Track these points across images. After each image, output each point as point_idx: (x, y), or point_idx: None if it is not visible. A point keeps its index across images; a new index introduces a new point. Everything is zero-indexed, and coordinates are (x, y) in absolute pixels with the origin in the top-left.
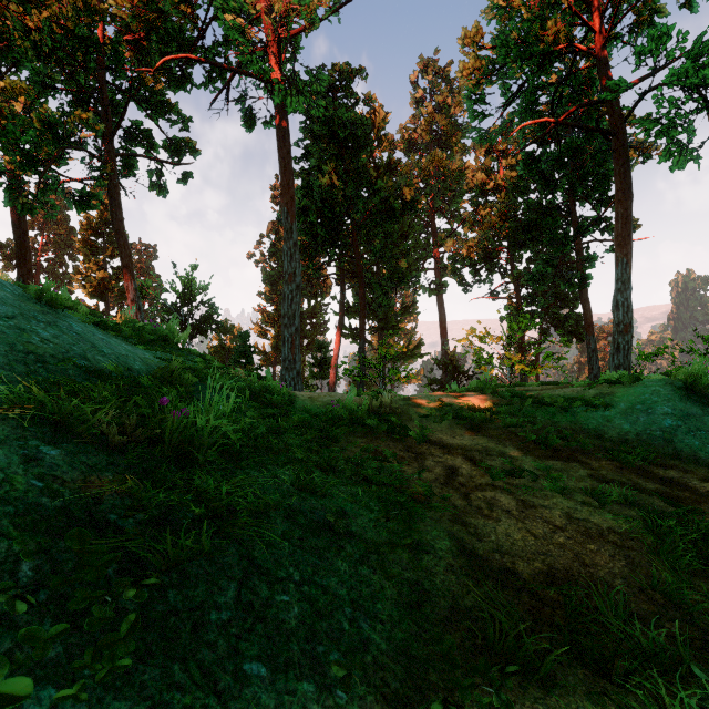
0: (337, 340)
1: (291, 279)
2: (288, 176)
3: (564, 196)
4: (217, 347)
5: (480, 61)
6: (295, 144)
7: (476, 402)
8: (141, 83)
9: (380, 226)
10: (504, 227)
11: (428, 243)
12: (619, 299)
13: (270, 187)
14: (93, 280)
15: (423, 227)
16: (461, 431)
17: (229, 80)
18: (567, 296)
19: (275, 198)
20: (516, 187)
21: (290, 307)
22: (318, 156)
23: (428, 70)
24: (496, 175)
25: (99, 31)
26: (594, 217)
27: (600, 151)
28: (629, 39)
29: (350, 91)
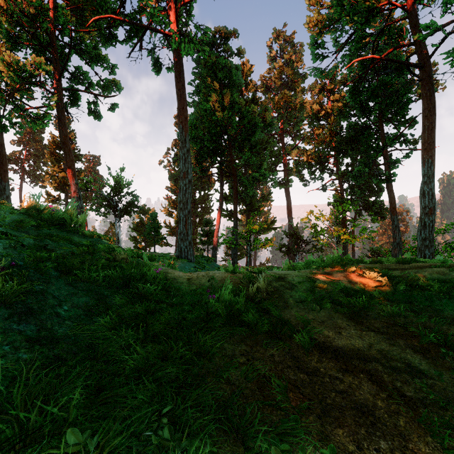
0: (218, 219)
1: (185, 176)
2: (183, 103)
3: (374, 119)
4: (138, 223)
5: (322, 16)
6: (189, 83)
7: (345, 282)
8: (80, 39)
9: (248, 140)
10: (333, 141)
11: (279, 153)
12: (425, 189)
13: (174, 117)
14: (57, 179)
15: (276, 142)
16: (343, 322)
17: (142, 36)
18: (374, 188)
19: (177, 124)
20: (342, 113)
21: (184, 196)
22: (205, 91)
23: (279, 37)
24: (327, 106)
25: (51, 3)
26: (396, 133)
27: (412, 80)
28: (428, 2)
29: (227, 46)
